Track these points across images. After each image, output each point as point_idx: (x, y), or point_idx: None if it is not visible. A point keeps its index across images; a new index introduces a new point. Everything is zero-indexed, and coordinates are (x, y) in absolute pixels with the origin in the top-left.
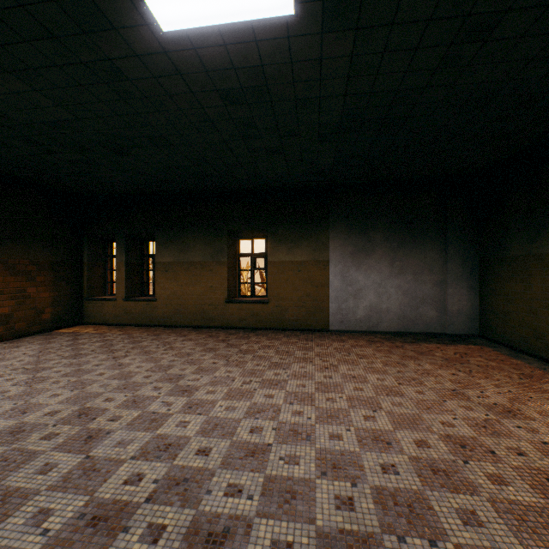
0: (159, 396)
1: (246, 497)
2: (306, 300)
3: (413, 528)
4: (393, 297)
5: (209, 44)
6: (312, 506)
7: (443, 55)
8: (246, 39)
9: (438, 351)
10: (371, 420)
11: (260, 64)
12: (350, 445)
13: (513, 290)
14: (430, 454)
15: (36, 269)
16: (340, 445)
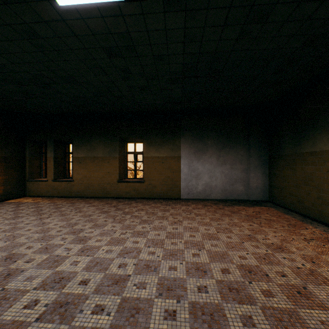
0: (63, 244)
1: (106, 314)
2: (167, 180)
3: None
4: (219, 178)
5: (92, 16)
6: (149, 318)
7: (240, 30)
8: (116, 13)
9: (244, 210)
10: (196, 256)
11: (127, 31)
12: (181, 274)
13: (286, 174)
14: (229, 278)
15: None
16: (174, 274)
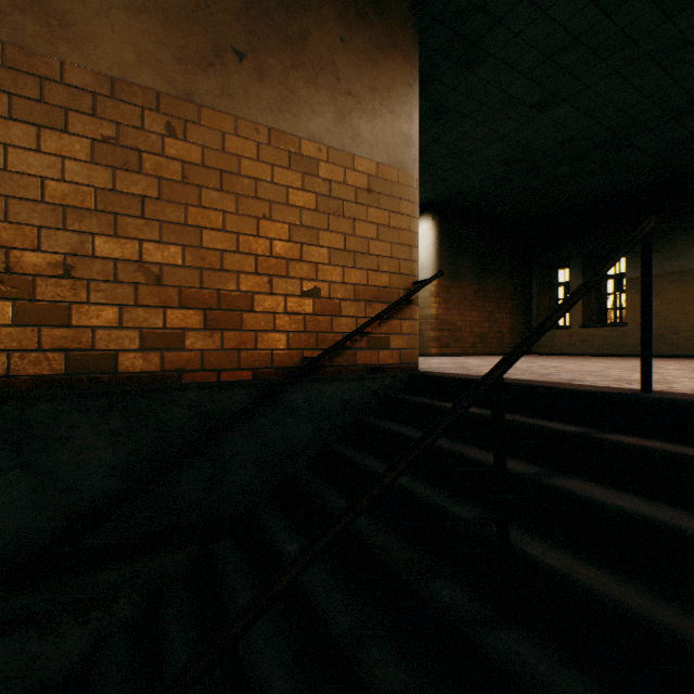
0: None
1: None
2: None
3: None
4: None
5: None
6: None
7: None
8: None
9: None
10: None
11: None
12: None
13: None
14: None
15: (499, 297)
16: None
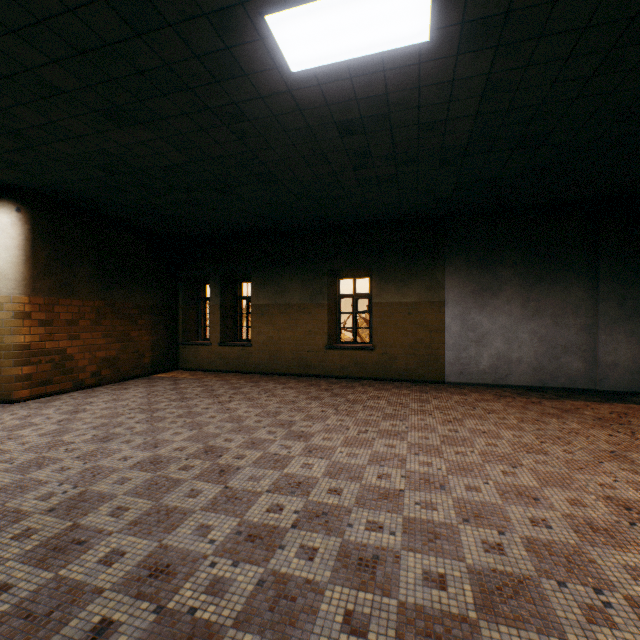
0: (275, 440)
1: (388, 533)
2: (418, 347)
3: (574, 577)
4: (526, 344)
5: (335, 79)
6: (459, 547)
7: (600, 61)
8: (374, 70)
9: (588, 409)
10: (511, 476)
11: (384, 93)
12: (490, 497)
13: None
14: (587, 513)
15: (138, 313)
16: (479, 497)
